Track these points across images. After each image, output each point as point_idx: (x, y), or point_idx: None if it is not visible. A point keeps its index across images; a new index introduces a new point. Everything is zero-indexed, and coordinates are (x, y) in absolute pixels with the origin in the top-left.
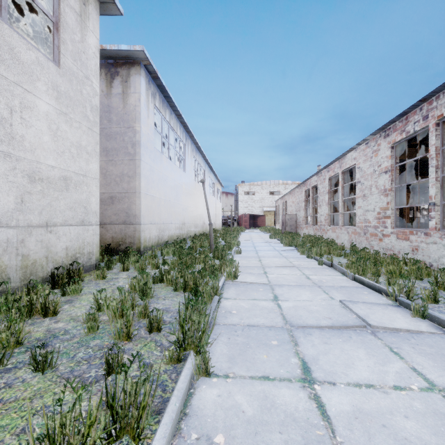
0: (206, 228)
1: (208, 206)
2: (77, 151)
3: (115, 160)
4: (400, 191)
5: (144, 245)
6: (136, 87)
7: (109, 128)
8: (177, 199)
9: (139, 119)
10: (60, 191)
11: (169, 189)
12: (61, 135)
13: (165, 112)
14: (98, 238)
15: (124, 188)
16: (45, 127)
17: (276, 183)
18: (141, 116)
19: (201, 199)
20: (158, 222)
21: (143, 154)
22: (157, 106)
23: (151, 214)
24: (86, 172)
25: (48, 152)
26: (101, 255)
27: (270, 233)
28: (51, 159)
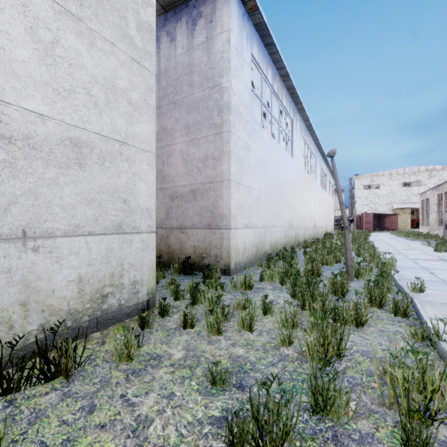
0: (317, 231)
1: (341, 197)
2: (106, 95)
3: (197, 138)
4: None
5: (235, 260)
6: (224, 23)
7: (190, 96)
8: (282, 193)
9: (228, 70)
10: (64, 167)
11: (271, 178)
12: (66, 58)
13: (266, 69)
14: (153, 255)
15: (208, 176)
16: (20, 30)
17: (414, 171)
18: (231, 65)
19: (312, 194)
20: (256, 225)
21: (234, 123)
22: (255, 57)
23: (247, 213)
24: (127, 138)
25: (28, 84)
26: (178, 272)
27: (418, 240)
28: (38, 100)
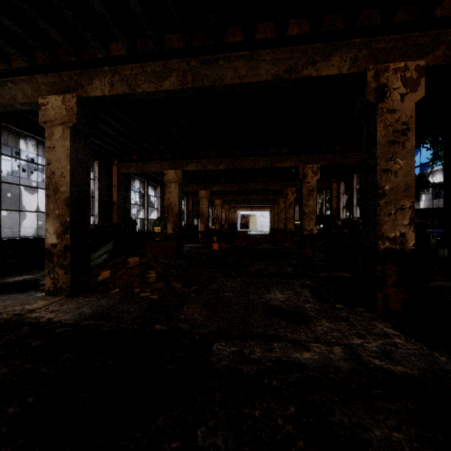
0: None
1: None
2: None
3: None
4: (275, 196)
5: None
6: None
7: None
8: (18, 207)
9: None
10: None
11: None
12: None
13: None
14: None
15: None
16: None
17: None
18: None
19: None
20: None
21: None
22: None
23: None
24: None
25: None
26: None
27: None
28: None
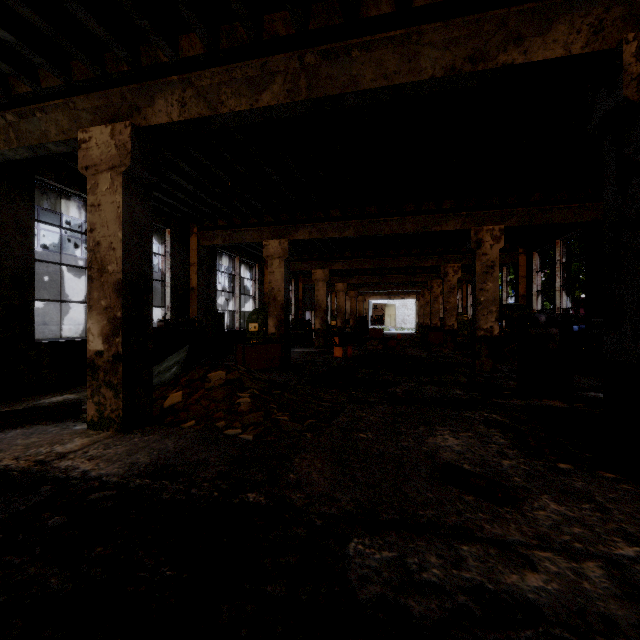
0: None
1: None
2: None
3: None
4: (426, 277)
5: None
6: None
7: None
8: (69, 295)
9: None
10: None
11: (36, 284)
12: None
13: None
14: None
15: None
16: None
17: None
18: None
19: None
20: None
21: None
22: None
23: None
24: None
25: None
26: None
27: None
28: None
